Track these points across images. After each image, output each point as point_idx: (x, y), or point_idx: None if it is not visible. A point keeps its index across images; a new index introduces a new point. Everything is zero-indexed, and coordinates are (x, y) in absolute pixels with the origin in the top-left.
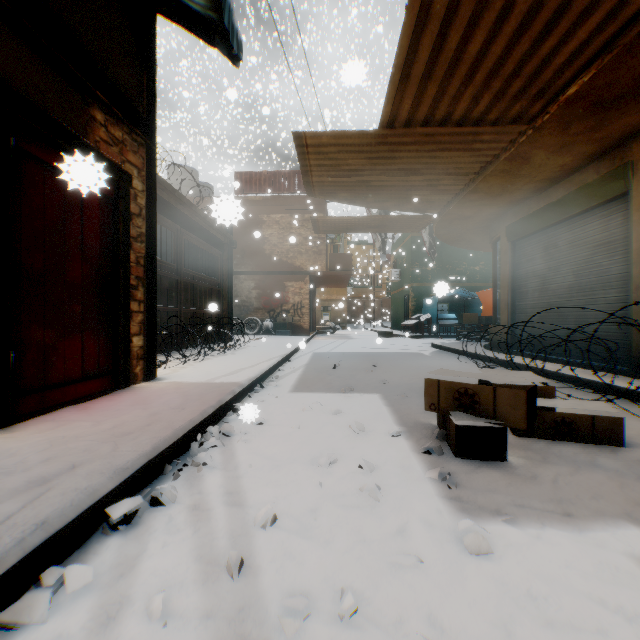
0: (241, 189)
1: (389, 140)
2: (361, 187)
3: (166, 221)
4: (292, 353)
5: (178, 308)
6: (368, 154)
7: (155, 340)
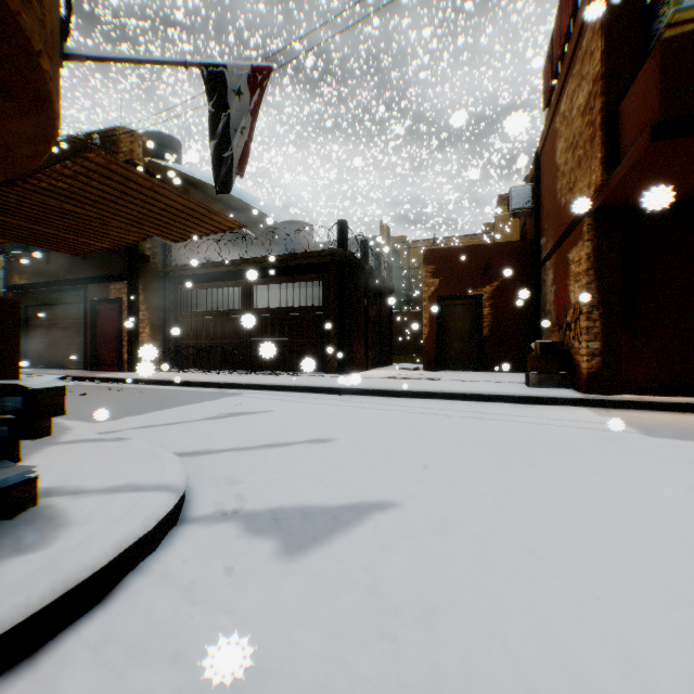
0: (544, 96)
1: (25, 241)
2: (85, 233)
3: (231, 283)
4: (221, 385)
5: (244, 340)
6: (49, 241)
7: (133, 356)
